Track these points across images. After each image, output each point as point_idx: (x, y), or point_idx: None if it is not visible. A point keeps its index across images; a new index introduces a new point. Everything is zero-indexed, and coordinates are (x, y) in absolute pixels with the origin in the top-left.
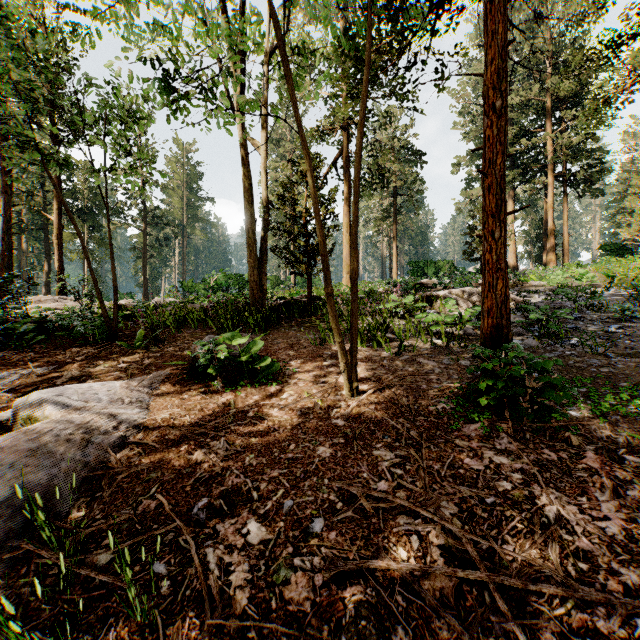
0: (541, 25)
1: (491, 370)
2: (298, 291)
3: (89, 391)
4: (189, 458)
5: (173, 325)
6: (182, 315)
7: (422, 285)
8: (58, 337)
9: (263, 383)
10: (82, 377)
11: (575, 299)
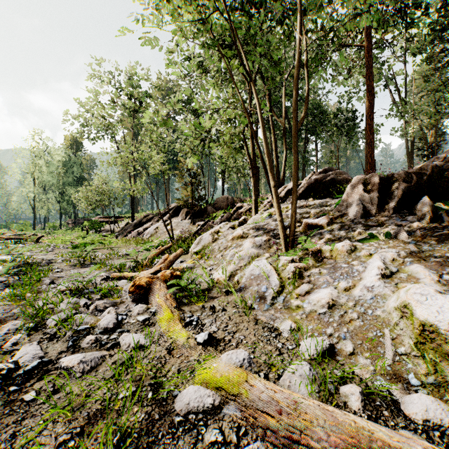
0: None
1: None
2: None
3: None
4: None
5: None
6: None
7: None
8: None
9: None
10: None
11: None
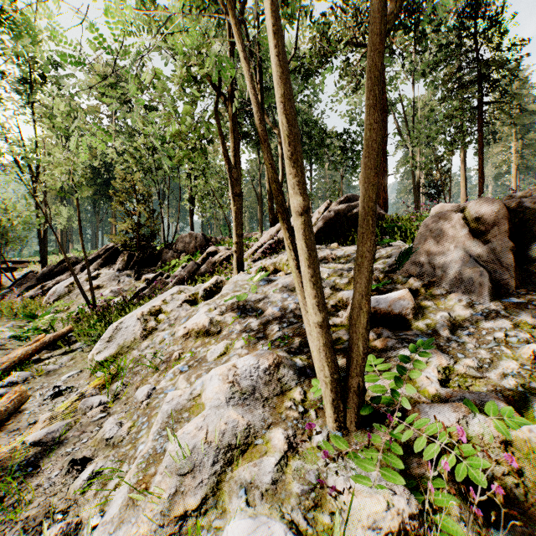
0: None
1: None
2: None
3: None
4: None
5: None
6: None
7: None
8: None
9: None
10: None
11: None
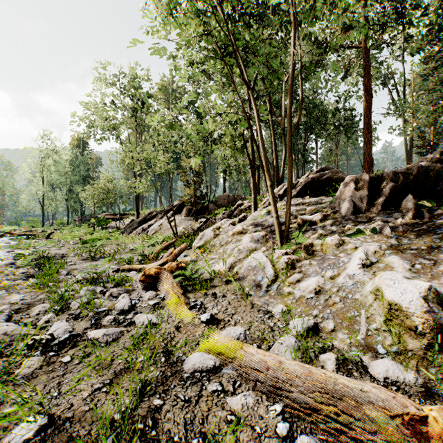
0: None
1: None
2: None
3: None
4: None
5: None
6: None
7: None
8: None
9: None
10: None
11: None
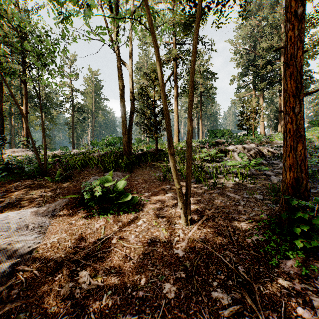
0: (277, 6)
1: (303, 217)
2: (150, 146)
3: (3, 221)
4: (57, 294)
5: (80, 166)
6: (85, 160)
7: (216, 142)
8: (16, 173)
9: (126, 211)
10: (15, 202)
11: (311, 152)
